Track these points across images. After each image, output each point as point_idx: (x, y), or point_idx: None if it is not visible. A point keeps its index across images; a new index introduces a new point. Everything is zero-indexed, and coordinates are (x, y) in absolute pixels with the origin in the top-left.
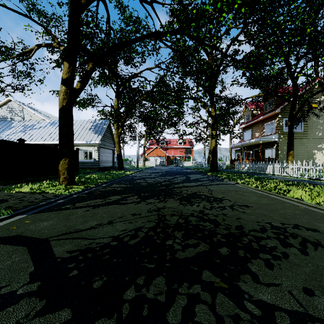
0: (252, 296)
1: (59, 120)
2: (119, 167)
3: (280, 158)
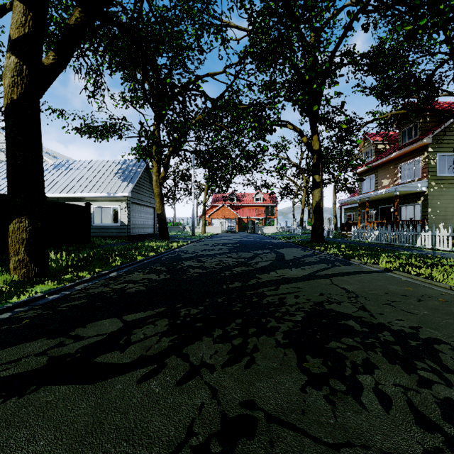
0: None
1: (6, 132)
2: (160, 235)
3: (430, 221)
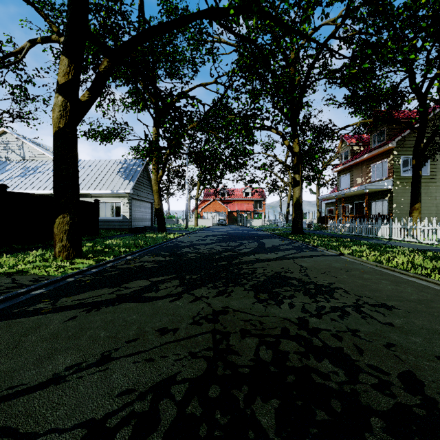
0: None
1: (54, 151)
2: (159, 227)
3: (395, 215)
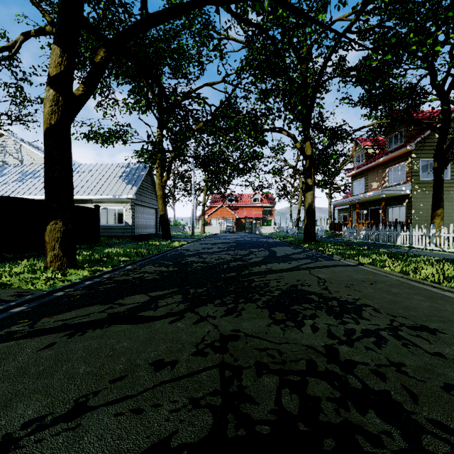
0: None
1: (45, 151)
2: (163, 235)
3: (414, 221)
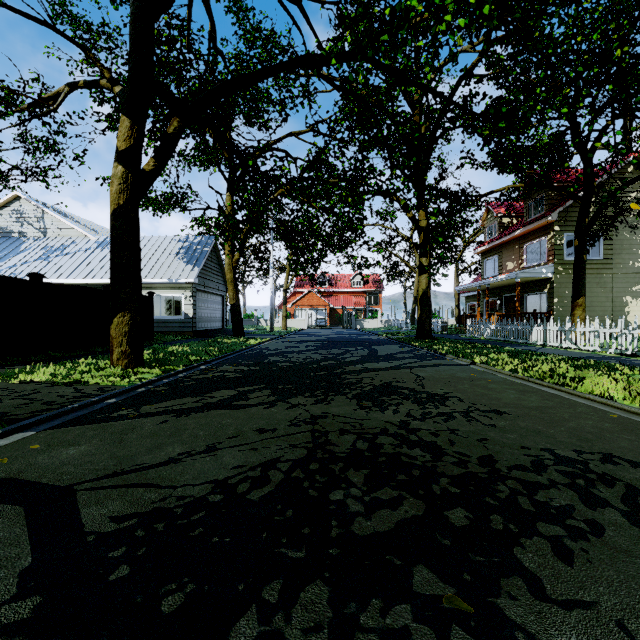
0: (534, 636)
1: (112, 234)
2: (234, 330)
3: (557, 313)
